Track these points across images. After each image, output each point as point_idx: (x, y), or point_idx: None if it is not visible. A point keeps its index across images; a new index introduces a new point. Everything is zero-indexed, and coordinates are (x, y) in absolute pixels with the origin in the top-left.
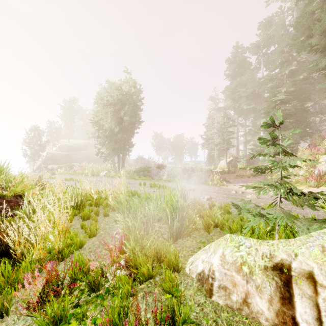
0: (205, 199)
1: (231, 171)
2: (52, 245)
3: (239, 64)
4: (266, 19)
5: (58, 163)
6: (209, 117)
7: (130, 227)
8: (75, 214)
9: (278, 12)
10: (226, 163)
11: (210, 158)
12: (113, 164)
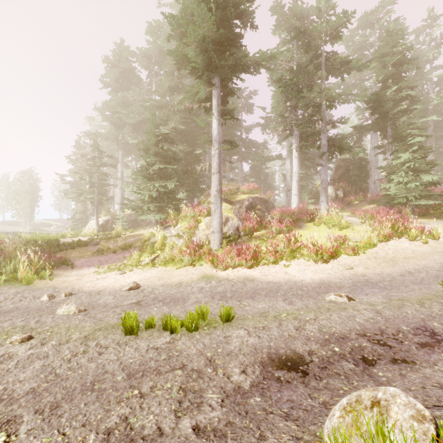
0: None
1: (93, 241)
2: None
3: (124, 74)
4: (157, 23)
5: None
6: (78, 147)
7: None
8: None
9: None
10: (98, 226)
11: (79, 215)
12: None
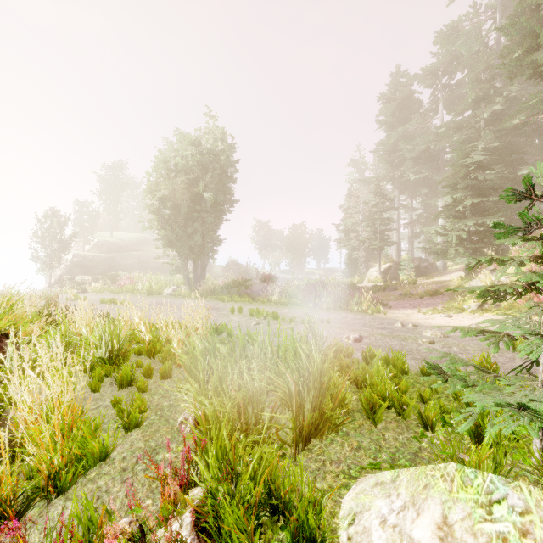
0: (350, 340)
1: (390, 286)
2: (34, 463)
3: (401, 104)
4: (449, 26)
5: (93, 273)
6: (350, 195)
7: (208, 417)
8: (106, 374)
9: (469, 14)
10: (380, 273)
11: (352, 263)
12: (185, 275)
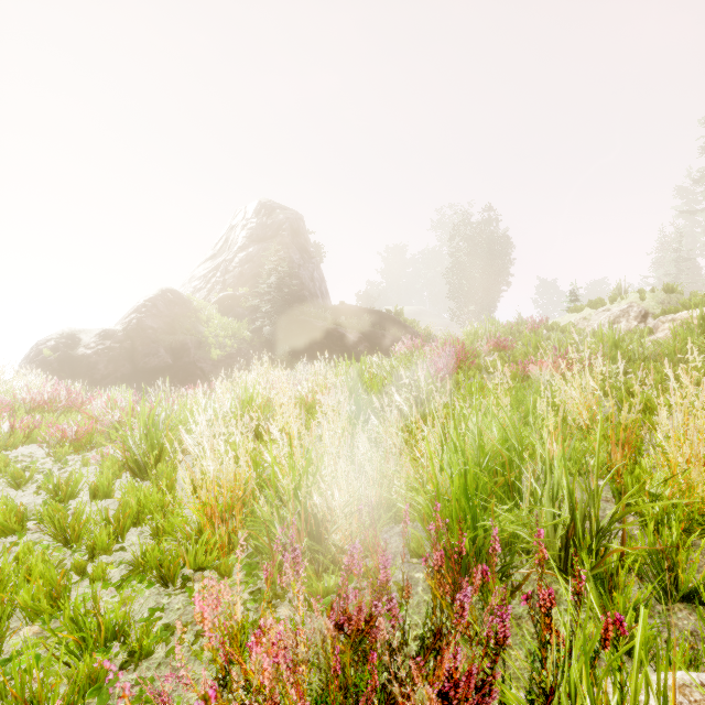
0: None
1: None
2: None
3: None
4: None
5: None
6: (659, 242)
7: None
8: None
9: None
10: None
11: None
12: None
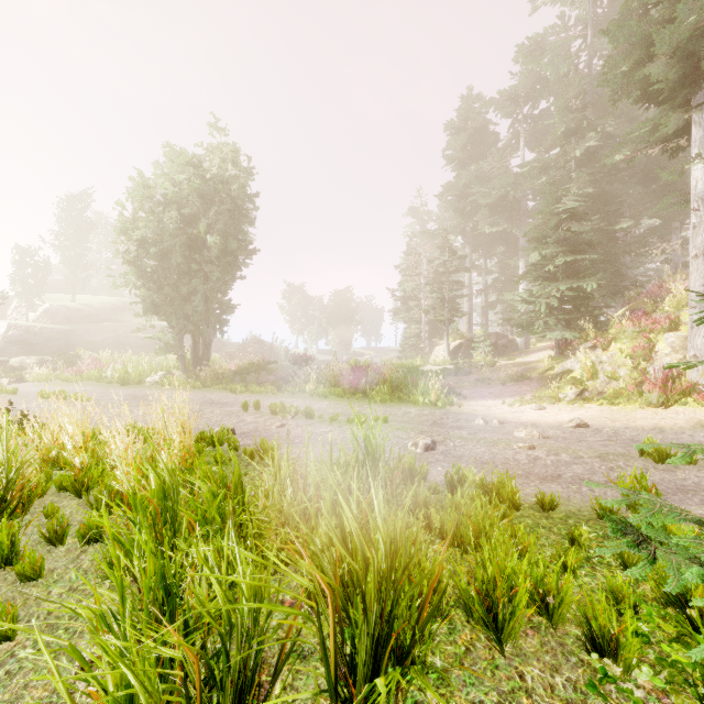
0: (419, 448)
1: (462, 370)
2: None
3: (473, 136)
4: (533, 39)
5: (40, 353)
6: (409, 251)
7: None
8: None
9: (557, 27)
10: (449, 353)
11: (412, 340)
12: (180, 355)
